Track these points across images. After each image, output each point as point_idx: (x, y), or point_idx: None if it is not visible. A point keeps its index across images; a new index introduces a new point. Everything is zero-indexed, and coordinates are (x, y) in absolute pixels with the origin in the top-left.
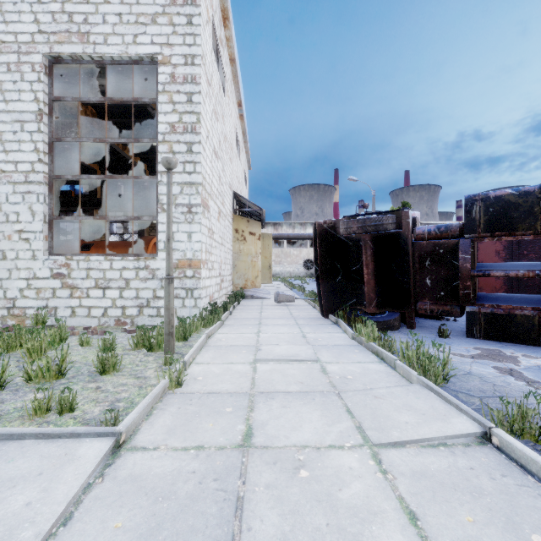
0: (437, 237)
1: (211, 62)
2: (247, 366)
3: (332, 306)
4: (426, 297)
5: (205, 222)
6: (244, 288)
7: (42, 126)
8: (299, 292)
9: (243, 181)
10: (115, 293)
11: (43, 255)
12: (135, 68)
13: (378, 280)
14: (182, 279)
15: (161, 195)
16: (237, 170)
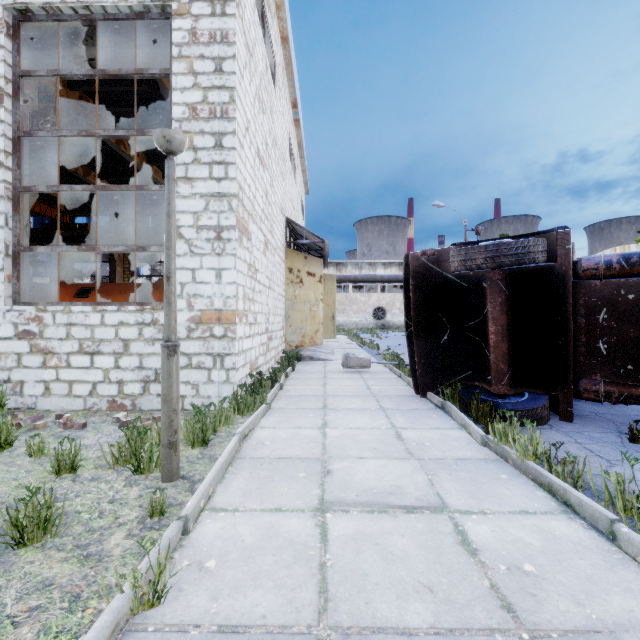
0: (623, 274)
1: (253, 23)
2: (308, 521)
3: (433, 379)
4: (597, 373)
5: (243, 255)
6: (301, 346)
7: (2, 112)
8: (372, 350)
9: (298, 207)
10: (108, 361)
11: (4, 304)
12: (142, 31)
13: (512, 342)
14: (207, 340)
15: (177, 213)
16: (292, 191)
